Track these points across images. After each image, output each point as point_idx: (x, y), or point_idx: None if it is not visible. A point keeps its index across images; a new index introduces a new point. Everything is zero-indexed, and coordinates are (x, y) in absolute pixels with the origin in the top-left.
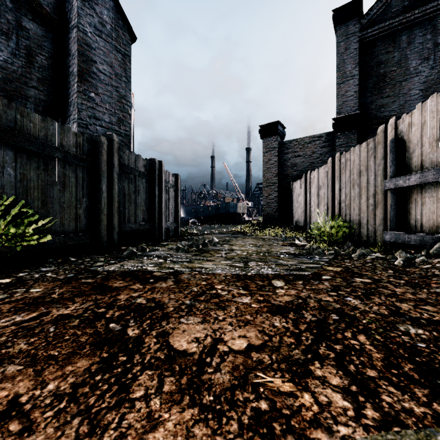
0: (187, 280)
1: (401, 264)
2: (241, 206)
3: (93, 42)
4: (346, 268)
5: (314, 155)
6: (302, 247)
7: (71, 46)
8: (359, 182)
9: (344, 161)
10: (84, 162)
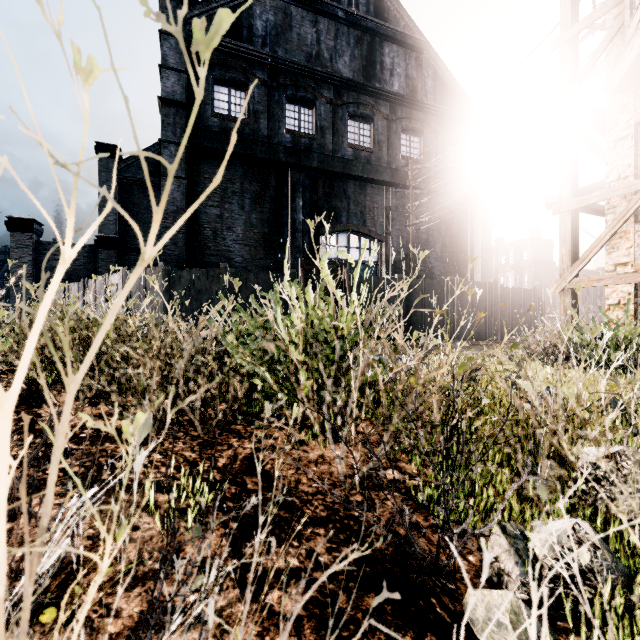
0: None
1: None
2: None
3: None
4: None
5: (78, 262)
6: None
7: None
8: (97, 301)
9: (90, 284)
10: None
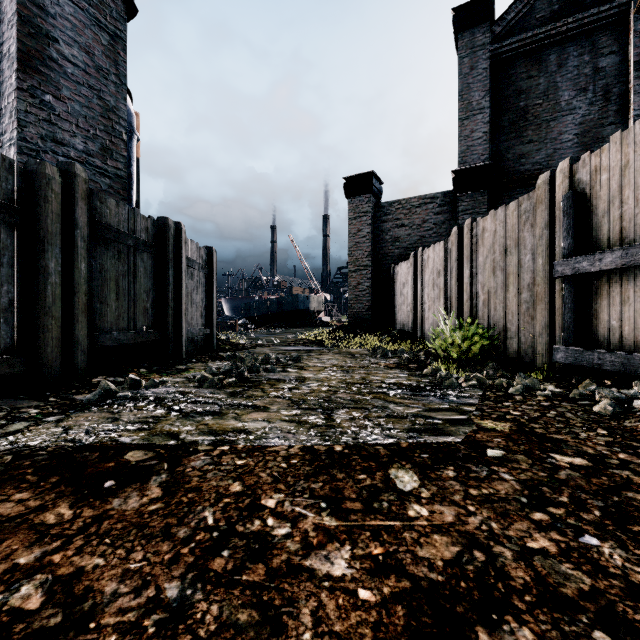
0: (198, 477)
1: (608, 411)
2: (316, 300)
3: (50, 4)
4: (517, 423)
5: (425, 225)
6: (418, 372)
7: (5, 5)
8: (505, 265)
9: (478, 232)
10: (4, 213)
